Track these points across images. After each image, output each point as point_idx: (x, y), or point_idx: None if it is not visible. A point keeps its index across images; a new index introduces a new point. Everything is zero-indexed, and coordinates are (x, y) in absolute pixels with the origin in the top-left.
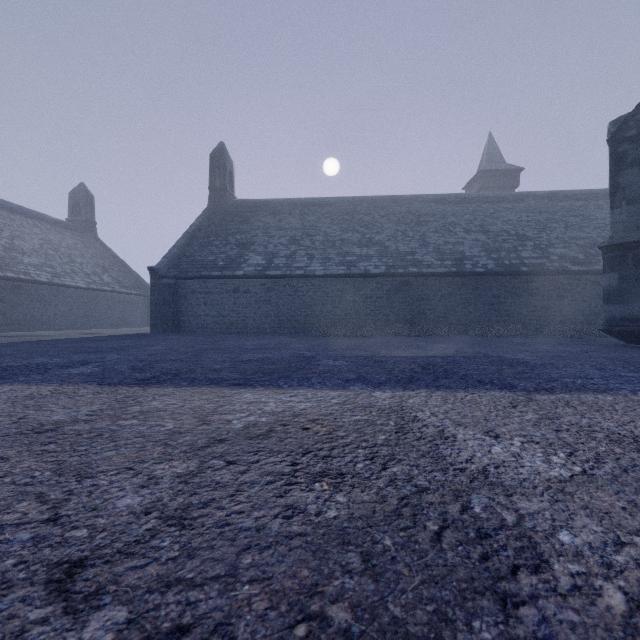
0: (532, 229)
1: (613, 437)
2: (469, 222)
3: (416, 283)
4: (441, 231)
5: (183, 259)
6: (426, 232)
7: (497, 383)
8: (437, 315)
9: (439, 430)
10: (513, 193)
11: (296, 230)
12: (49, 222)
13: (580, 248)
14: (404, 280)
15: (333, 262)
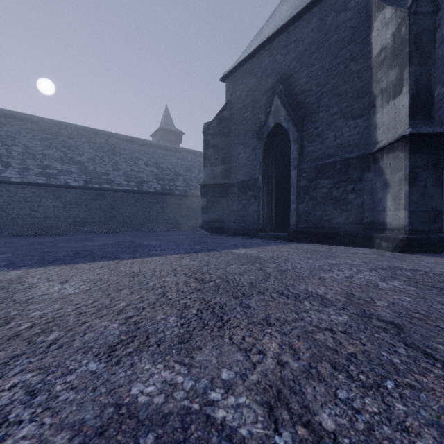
0: (183, 170)
1: (128, 273)
2: (148, 159)
3: (109, 196)
4: (129, 162)
5: None
6: (119, 160)
7: (112, 257)
8: (124, 218)
9: (30, 285)
10: (175, 146)
11: None
12: None
13: None
14: (99, 193)
15: (32, 172)
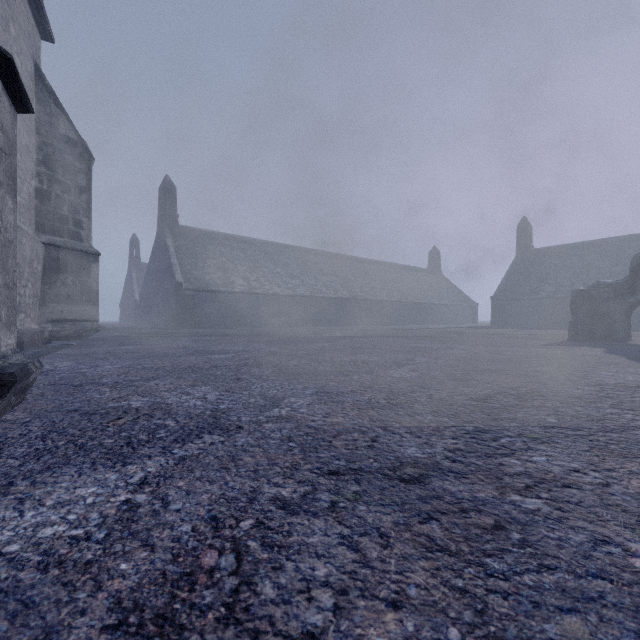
0: None
1: None
2: None
3: None
4: None
5: (506, 290)
6: None
7: None
8: None
9: None
10: None
11: (576, 268)
12: (424, 272)
13: None
14: None
15: None
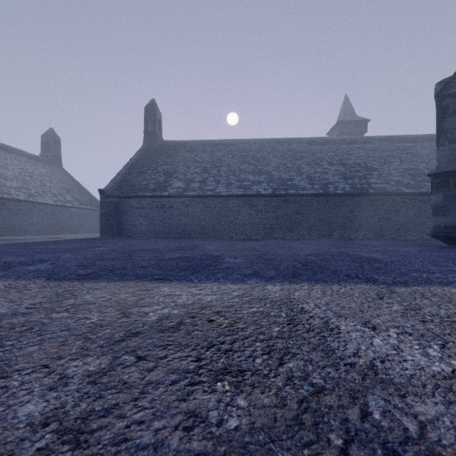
0: (377, 163)
1: None
2: (332, 157)
3: (294, 201)
4: (312, 164)
5: (124, 183)
6: (301, 164)
7: (362, 277)
8: (309, 224)
9: (324, 321)
10: (363, 137)
11: (207, 163)
12: (26, 156)
13: (411, 176)
14: (285, 199)
15: (234, 186)
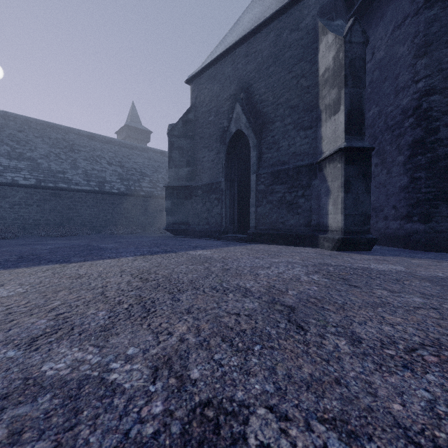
0: (150, 170)
1: (73, 276)
2: (112, 158)
3: (66, 196)
4: (90, 160)
5: None
6: (78, 158)
7: (61, 261)
8: (84, 220)
9: None
10: (142, 146)
11: None
12: None
13: None
14: (55, 192)
15: None
